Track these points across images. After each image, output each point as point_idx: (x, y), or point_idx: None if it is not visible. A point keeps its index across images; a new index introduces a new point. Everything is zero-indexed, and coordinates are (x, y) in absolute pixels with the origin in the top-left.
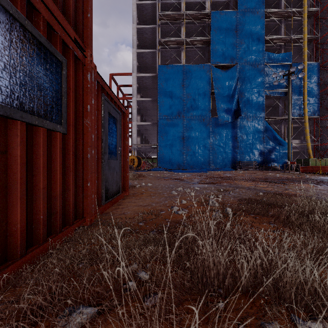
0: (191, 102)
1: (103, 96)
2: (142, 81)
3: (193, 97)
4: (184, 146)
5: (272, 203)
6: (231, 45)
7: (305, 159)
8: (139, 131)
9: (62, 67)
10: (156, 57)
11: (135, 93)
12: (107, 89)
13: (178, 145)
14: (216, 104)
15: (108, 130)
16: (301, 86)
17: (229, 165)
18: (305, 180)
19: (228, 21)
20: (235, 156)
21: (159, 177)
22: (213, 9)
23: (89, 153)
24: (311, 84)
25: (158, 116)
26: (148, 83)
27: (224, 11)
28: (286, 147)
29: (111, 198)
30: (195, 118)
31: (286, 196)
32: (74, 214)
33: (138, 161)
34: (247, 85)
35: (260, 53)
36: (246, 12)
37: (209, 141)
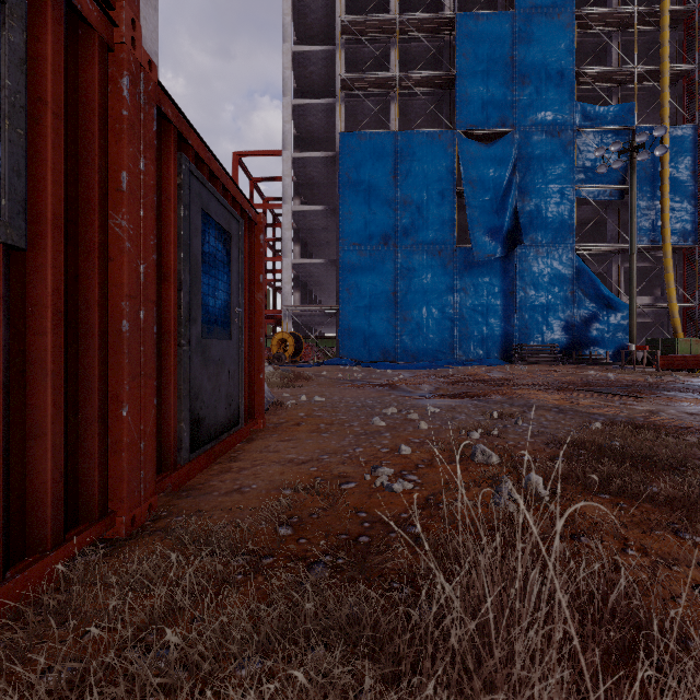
0: (412, 214)
1: (183, 160)
2: (305, 168)
3: (418, 203)
4: (397, 312)
5: (644, 454)
6: (502, 88)
7: (666, 340)
8: (298, 278)
9: (2, 17)
10: (334, 116)
11: (288, 194)
12: (197, 147)
13: (383, 308)
14: (468, 218)
15: (202, 260)
16: (655, 178)
17: (497, 352)
18: (681, 388)
19: (495, 36)
20: (510, 332)
21: (341, 380)
22: (461, 11)
23: (128, 317)
24: (679, 174)
25: (339, 245)
26: (317, 174)
27: (485, 12)
28: (623, 313)
29: (211, 442)
30: (421, 249)
31: (668, 433)
32: (62, 512)
33: (296, 344)
34: (537, 177)
35: (564, 105)
36: (535, 15)
37: (452, 299)
